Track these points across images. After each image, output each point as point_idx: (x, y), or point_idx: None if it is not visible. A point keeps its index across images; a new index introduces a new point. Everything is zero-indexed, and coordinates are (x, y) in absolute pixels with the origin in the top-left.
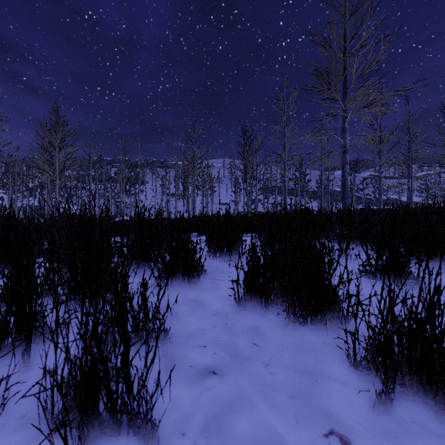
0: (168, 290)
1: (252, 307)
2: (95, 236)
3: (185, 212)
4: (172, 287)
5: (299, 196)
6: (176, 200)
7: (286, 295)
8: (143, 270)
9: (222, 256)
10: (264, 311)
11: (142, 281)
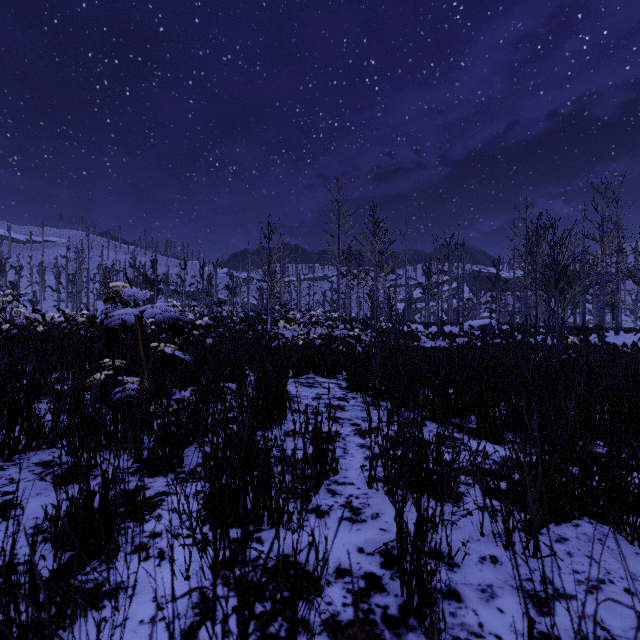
0: None
1: None
2: None
3: None
4: None
5: None
6: None
7: None
8: None
9: None
10: None
11: None
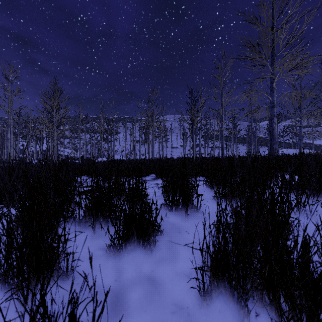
0: (121, 258)
1: (219, 298)
2: (50, 195)
3: (146, 154)
4: (125, 254)
5: (232, 142)
6: (140, 145)
7: (267, 288)
8: (100, 227)
9: (178, 209)
10: (237, 306)
11: (70, 294)
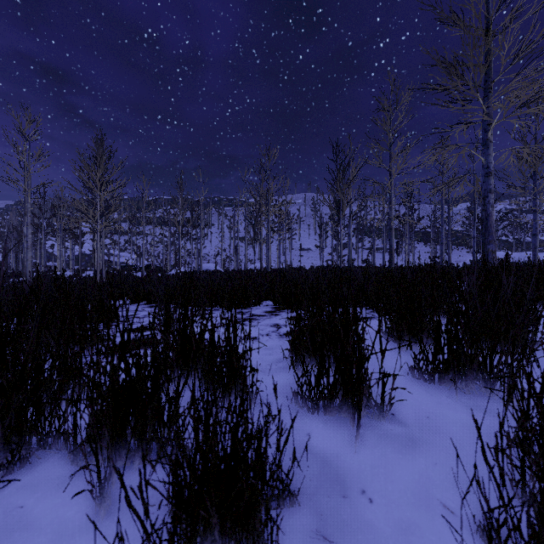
0: None
1: None
2: None
3: (257, 260)
4: None
5: (407, 239)
6: (246, 246)
7: None
8: (128, 466)
9: (332, 408)
10: None
11: None
